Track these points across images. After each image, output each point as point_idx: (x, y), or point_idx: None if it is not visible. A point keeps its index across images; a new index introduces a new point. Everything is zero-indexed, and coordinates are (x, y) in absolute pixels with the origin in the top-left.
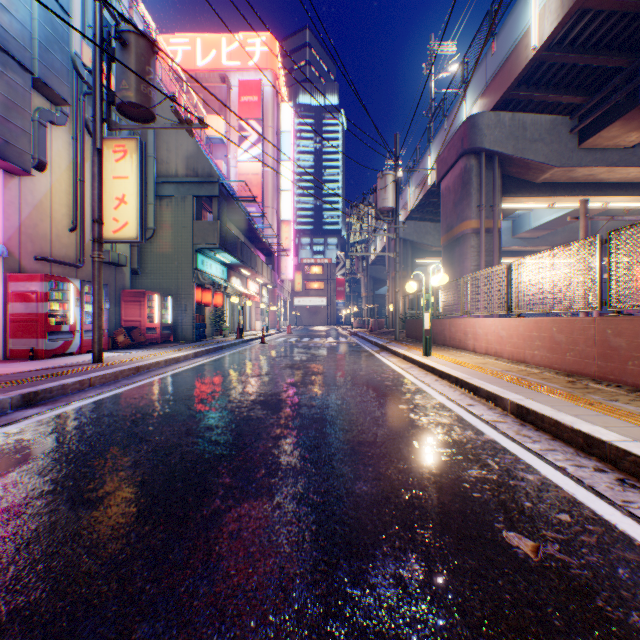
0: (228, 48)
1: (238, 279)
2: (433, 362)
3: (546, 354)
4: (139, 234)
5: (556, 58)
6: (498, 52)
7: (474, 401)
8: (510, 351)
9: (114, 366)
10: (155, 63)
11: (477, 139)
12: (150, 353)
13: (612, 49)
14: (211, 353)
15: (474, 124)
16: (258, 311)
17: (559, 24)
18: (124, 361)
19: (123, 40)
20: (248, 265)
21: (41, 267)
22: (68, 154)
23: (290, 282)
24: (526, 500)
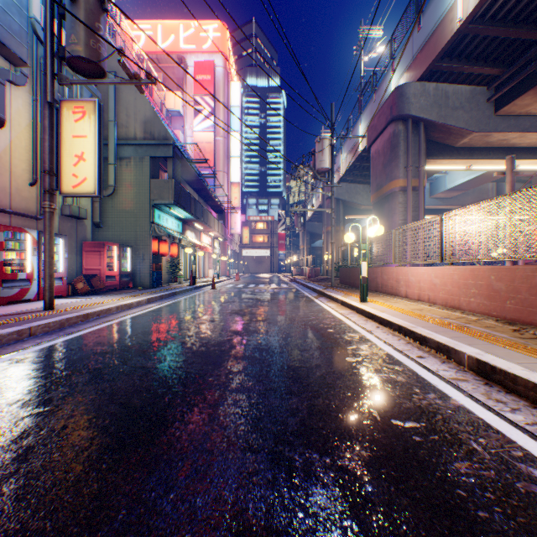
0: (185, 33)
1: (192, 232)
2: (372, 308)
3: (483, 301)
4: (97, 189)
5: (479, 30)
6: (424, 28)
7: (423, 352)
8: (444, 298)
9: (62, 313)
10: (105, 20)
11: (405, 106)
12: (105, 299)
13: (529, 22)
14: (164, 299)
15: (402, 93)
16: (210, 261)
17: None
18: (75, 308)
19: None
20: (201, 220)
21: None
22: (28, 113)
23: (239, 236)
24: None
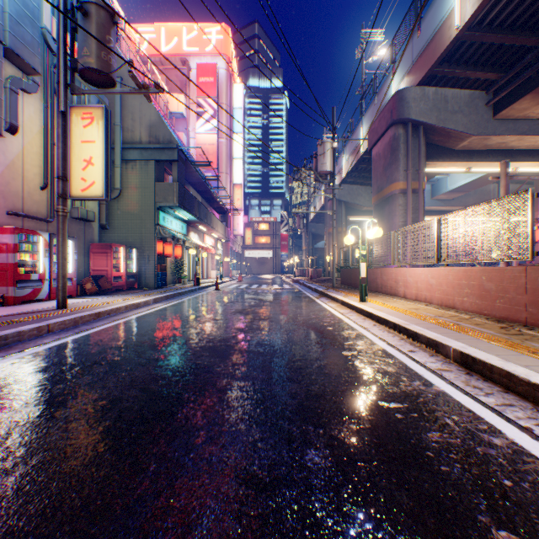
0: (188, 36)
1: (196, 234)
2: (370, 308)
3: (475, 301)
4: (105, 192)
5: (476, 37)
6: (423, 34)
7: (414, 347)
8: (439, 298)
9: (76, 312)
10: (115, 33)
11: (405, 111)
12: (113, 299)
13: (525, 29)
14: (170, 299)
15: (402, 97)
16: (213, 262)
17: (480, 5)
18: (87, 307)
19: (84, 10)
20: (204, 222)
21: (13, 221)
22: (39, 119)
23: (241, 237)
24: (504, 477)
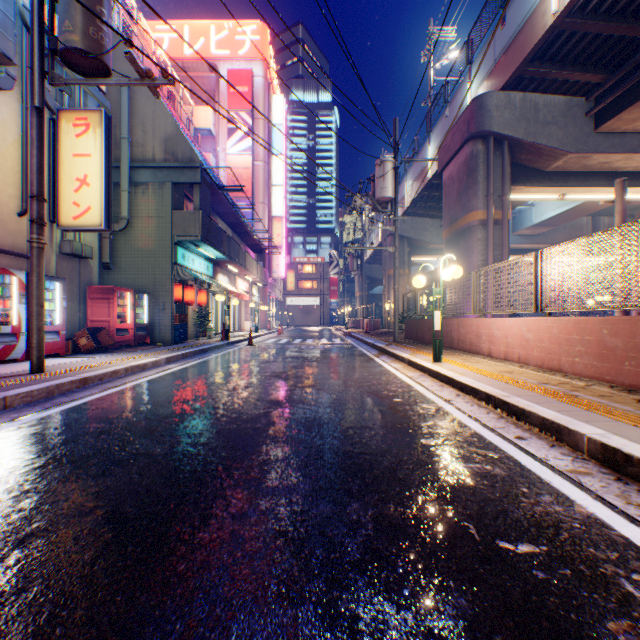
0: (217, 36)
1: (225, 276)
2: (448, 370)
3: (593, 362)
4: (104, 221)
5: (578, 26)
6: (509, 24)
7: (523, 431)
8: (539, 357)
9: (53, 378)
10: (109, 4)
11: (485, 121)
12: (112, 359)
13: None
14: (188, 358)
15: (482, 105)
16: (248, 311)
17: None
18: (71, 370)
19: None
20: (236, 261)
21: None
22: (16, 125)
23: (282, 281)
24: None
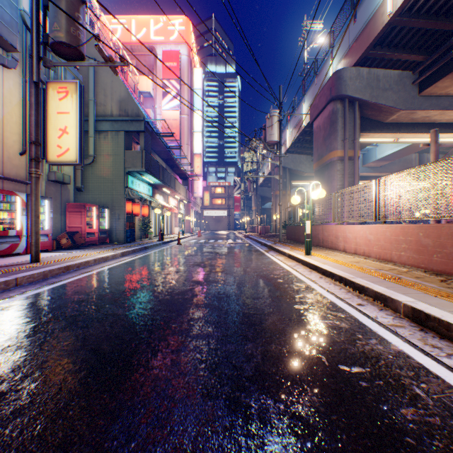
0: (155, 27)
1: (161, 196)
2: (315, 261)
3: (413, 255)
4: (78, 158)
5: (406, 22)
6: (359, 21)
7: (362, 300)
8: (377, 252)
9: (46, 266)
10: (84, 11)
11: (342, 88)
12: (85, 253)
13: (449, 16)
14: (136, 252)
15: (340, 77)
16: (176, 220)
17: None
18: (58, 261)
19: None
20: (168, 185)
21: None
22: (18, 92)
23: (201, 199)
24: None
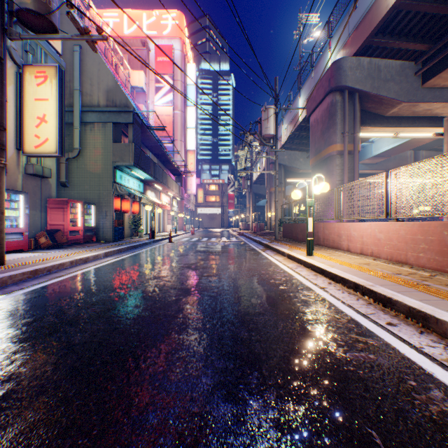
0: (147, 21)
1: (153, 192)
2: (320, 263)
3: (435, 257)
4: (58, 149)
5: (412, 6)
6: (360, 7)
7: (391, 317)
8: (389, 252)
9: (8, 270)
10: None
11: (342, 78)
12: (63, 253)
13: None
14: (123, 252)
15: (339, 66)
16: (169, 217)
17: None
18: (26, 263)
19: None
20: (160, 181)
21: None
22: None
23: (194, 196)
24: None
